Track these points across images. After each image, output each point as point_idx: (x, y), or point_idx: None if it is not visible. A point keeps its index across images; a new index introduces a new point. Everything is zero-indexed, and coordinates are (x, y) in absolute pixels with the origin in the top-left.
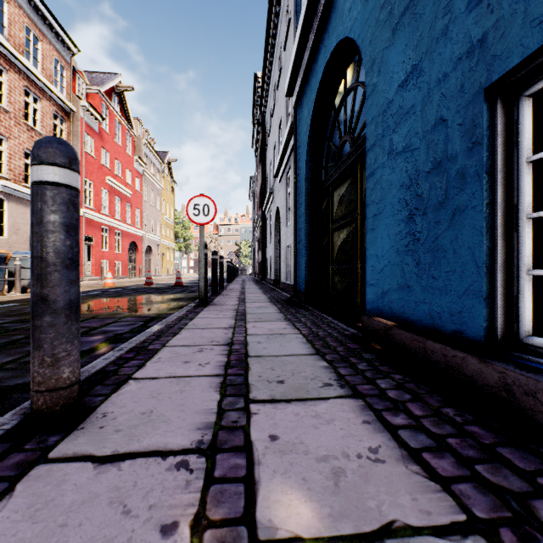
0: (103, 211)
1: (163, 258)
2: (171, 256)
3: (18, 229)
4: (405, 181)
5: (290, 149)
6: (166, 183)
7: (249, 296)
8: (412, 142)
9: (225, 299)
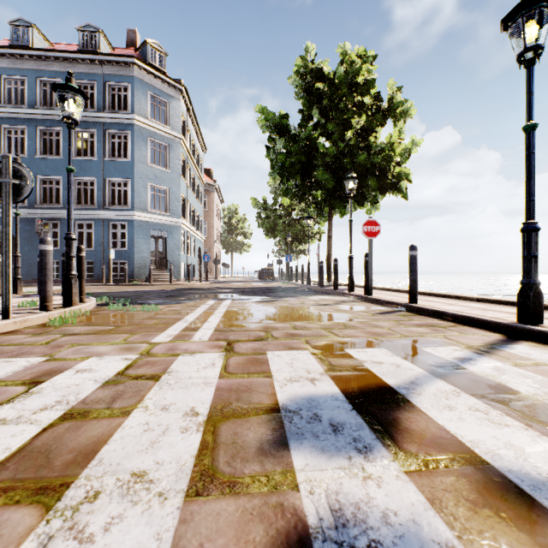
0: None
1: None
2: None
3: None
4: (30, 263)
5: None
6: None
7: None
8: (31, 260)
9: None
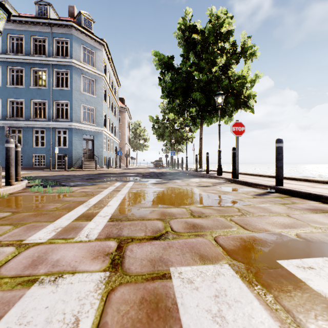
0: None
1: None
2: None
3: None
4: (3, 156)
5: None
6: None
7: None
8: (3, 154)
9: None
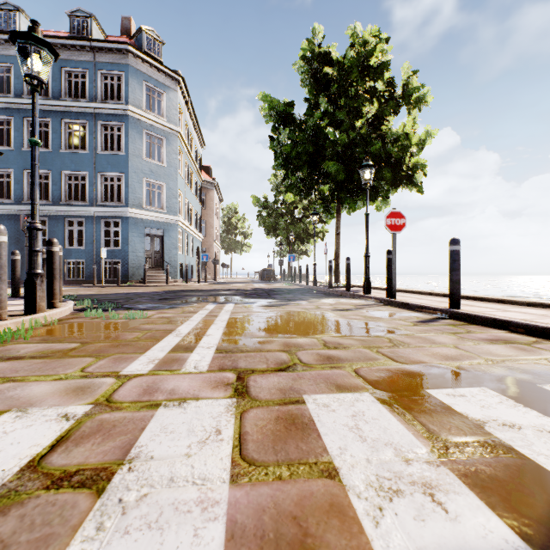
0: None
1: None
2: None
3: None
4: None
5: None
6: None
7: None
8: None
9: None
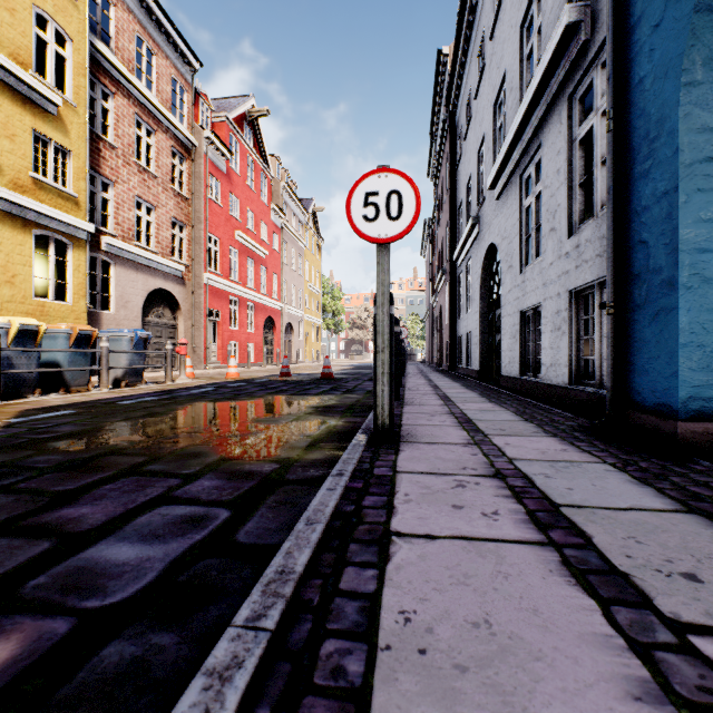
0: (231, 277)
1: (306, 339)
2: (317, 336)
3: (127, 301)
4: None
5: (545, 107)
6: (311, 240)
7: (470, 409)
8: None
9: (426, 420)
